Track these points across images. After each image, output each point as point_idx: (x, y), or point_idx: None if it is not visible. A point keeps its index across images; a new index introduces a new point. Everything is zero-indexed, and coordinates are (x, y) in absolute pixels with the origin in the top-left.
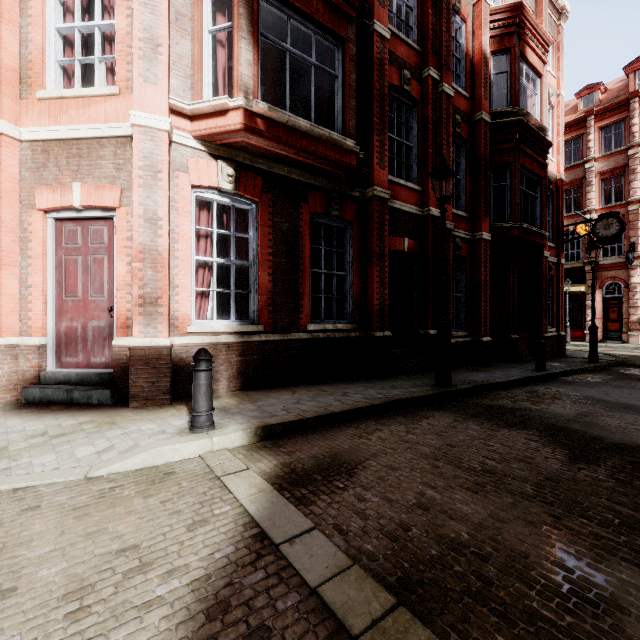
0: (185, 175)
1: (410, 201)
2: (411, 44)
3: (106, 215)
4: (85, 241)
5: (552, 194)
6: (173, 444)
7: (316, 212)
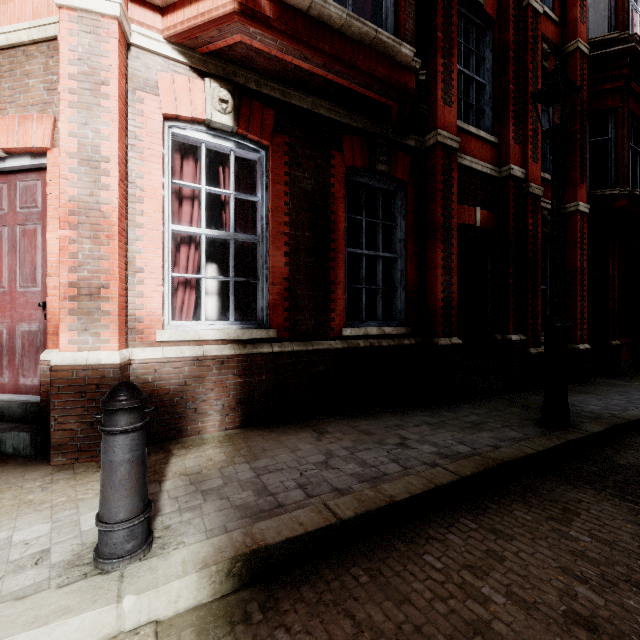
0: (153, 98)
1: (483, 157)
2: None
3: (36, 163)
4: (12, 205)
5: None
6: (8, 635)
7: (354, 165)
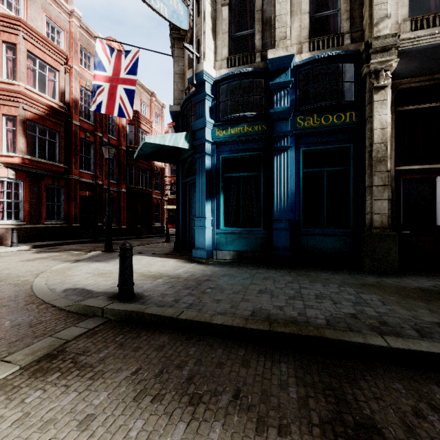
0: None
1: (90, 178)
2: (90, 123)
3: None
4: None
5: (160, 173)
6: (10, 247)
7: (48, 184)
